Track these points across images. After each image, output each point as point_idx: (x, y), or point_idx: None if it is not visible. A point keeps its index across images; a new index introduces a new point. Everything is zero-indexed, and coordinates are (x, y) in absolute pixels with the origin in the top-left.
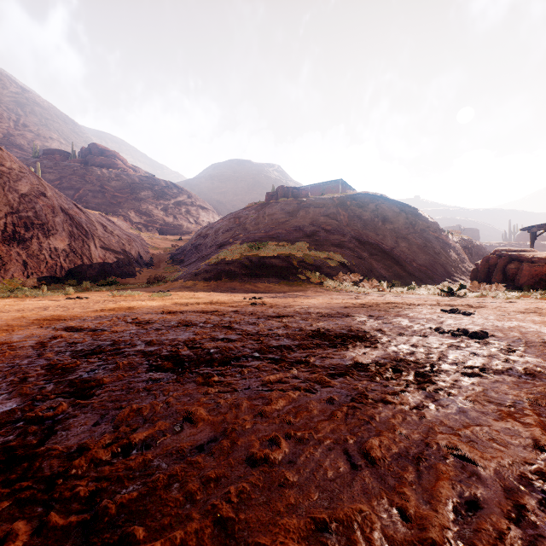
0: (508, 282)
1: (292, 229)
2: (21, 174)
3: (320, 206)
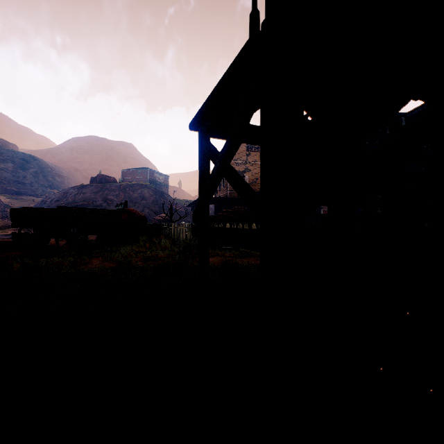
0: None
1: (91, 202)
2: None
3: (112, 190)
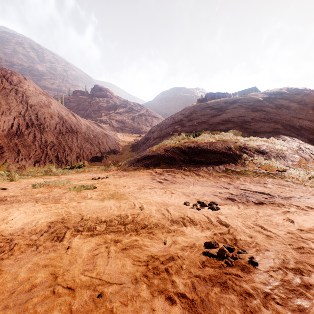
0: None
1: (222, 121)
2: (34, 93)
3: (246, 101)
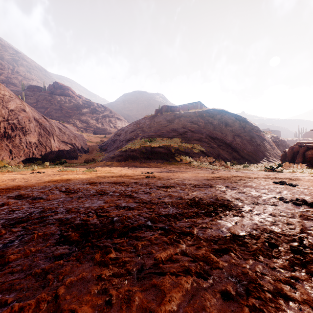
0: (306, 163)
1: (170, 130)
2: (10, 98)
3: (187, 116)
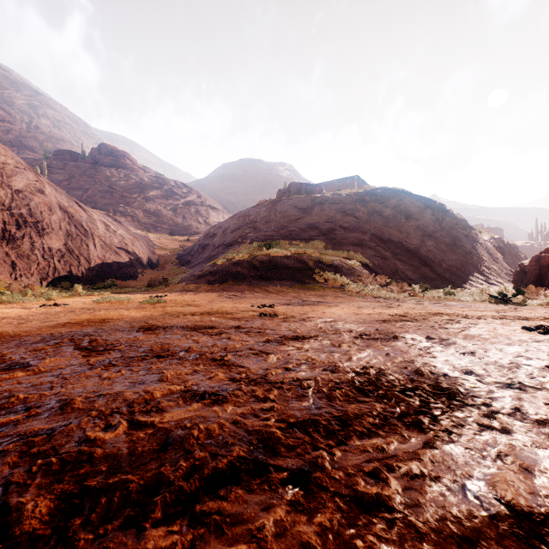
0: None
1: (306, 227)
2: (17, 169)
3: (336, 202)
